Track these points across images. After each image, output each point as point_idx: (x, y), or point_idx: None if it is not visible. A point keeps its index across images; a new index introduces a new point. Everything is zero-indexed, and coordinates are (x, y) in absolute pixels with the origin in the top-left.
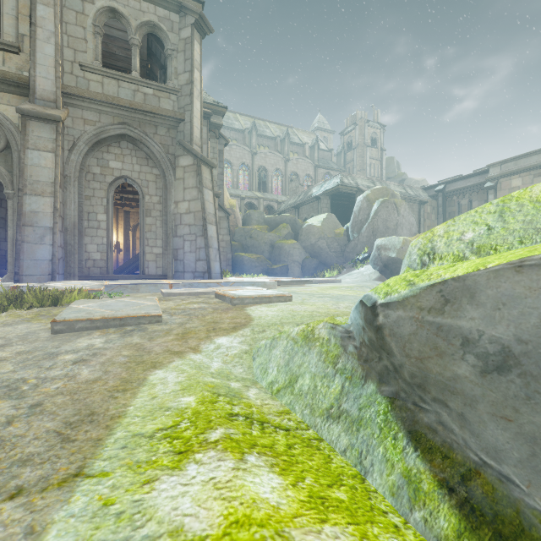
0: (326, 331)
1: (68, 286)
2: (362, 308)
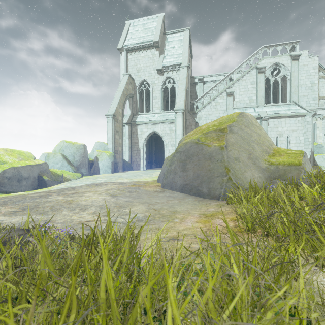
0: None
1: None
2: None
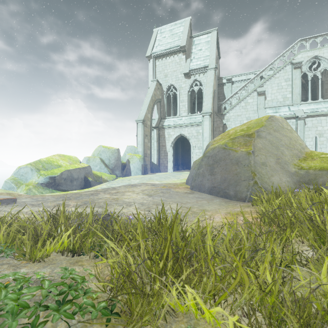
0: (36, 185)
1: None
2: (50, 177)
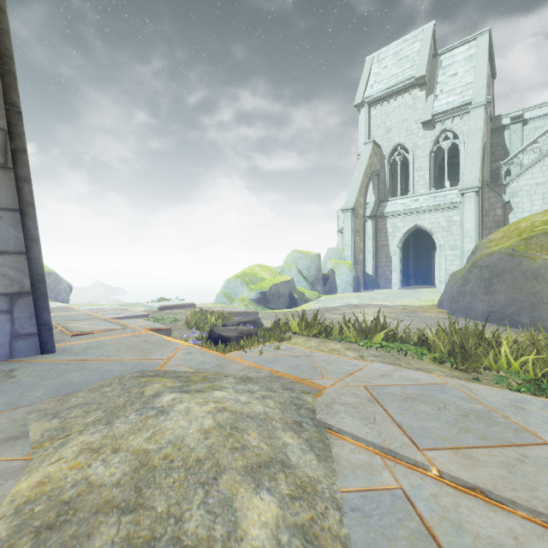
0: (250, 300)
1: (134, 323)
2: (261, 293)
